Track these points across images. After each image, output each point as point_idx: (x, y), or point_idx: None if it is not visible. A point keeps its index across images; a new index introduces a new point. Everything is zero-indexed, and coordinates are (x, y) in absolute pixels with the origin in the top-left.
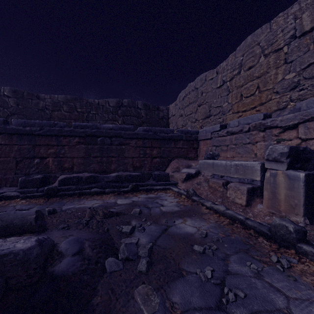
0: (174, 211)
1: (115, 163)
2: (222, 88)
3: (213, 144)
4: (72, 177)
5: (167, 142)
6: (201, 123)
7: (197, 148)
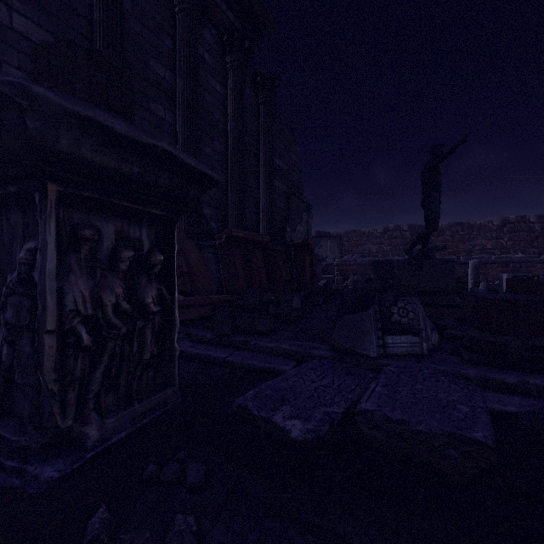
0: None
1: None
2: None
3: None
4: None
5: None
6: None
7: None
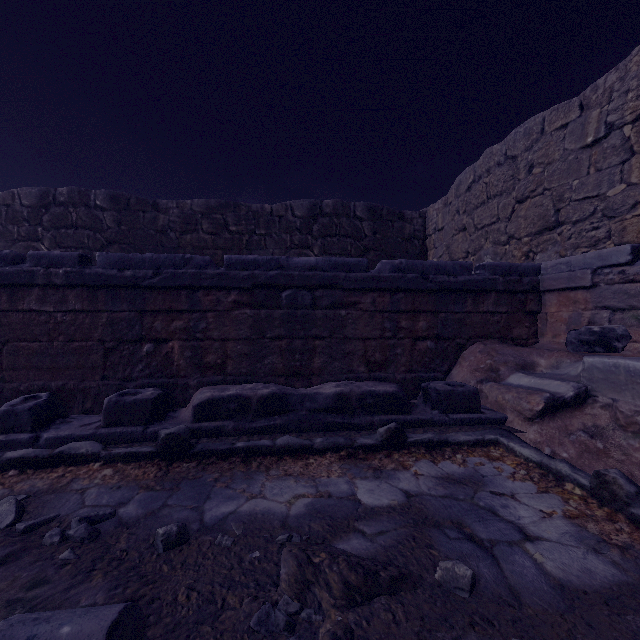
0: (608, 589)
1: (323, 352)
2: (602, 145)
3: (601, 304)
4: (227, 399)
5: (453, 297)
6: (527, 246)
7: (537, 314)
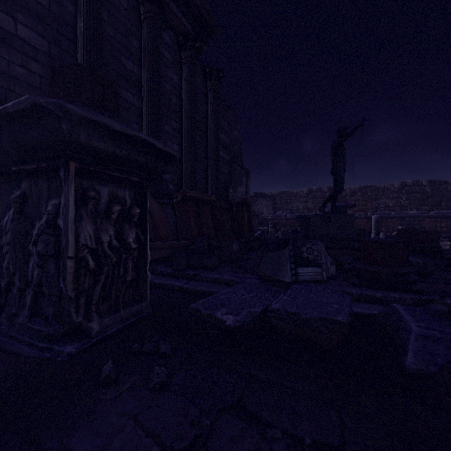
0: None
1: None
2: None
3: None
4: None
5: None
6: None
7: None
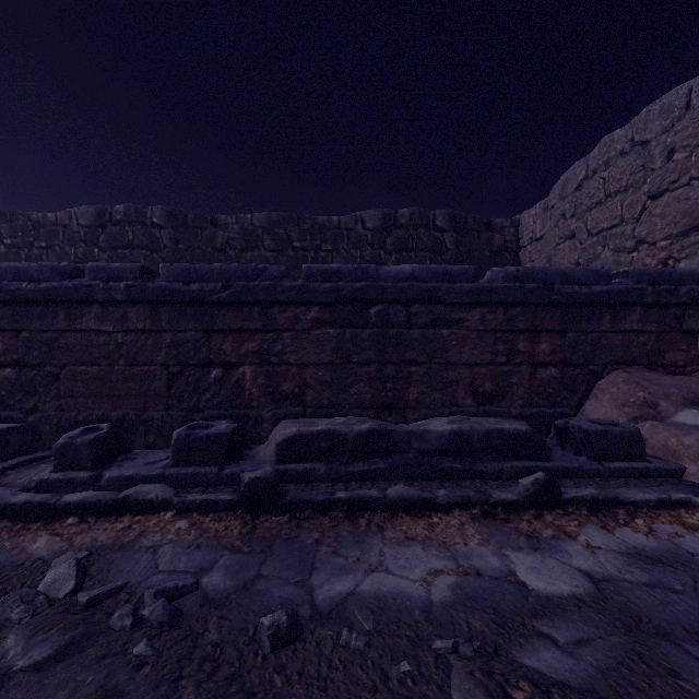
0: None
1: (420, 381)
2: None
3: None
4: (316, 435)
5: (585, 312)
6: (665, 251)
7: (698, 333)
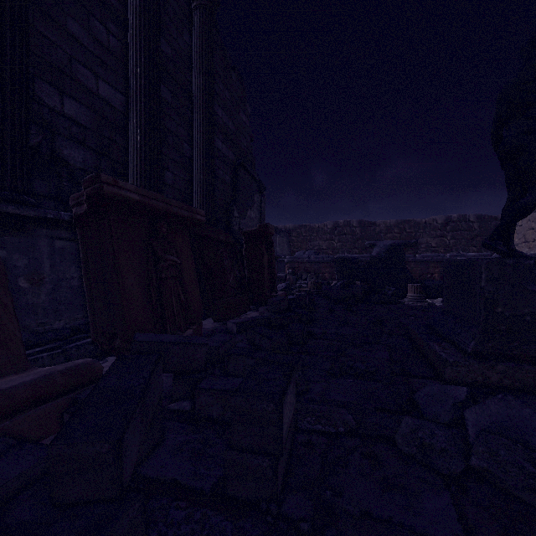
0: None
1: None
2: None
3: None
4: None
5: None
6: None
7: None
